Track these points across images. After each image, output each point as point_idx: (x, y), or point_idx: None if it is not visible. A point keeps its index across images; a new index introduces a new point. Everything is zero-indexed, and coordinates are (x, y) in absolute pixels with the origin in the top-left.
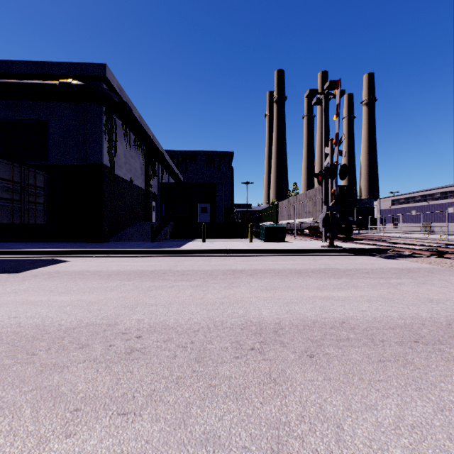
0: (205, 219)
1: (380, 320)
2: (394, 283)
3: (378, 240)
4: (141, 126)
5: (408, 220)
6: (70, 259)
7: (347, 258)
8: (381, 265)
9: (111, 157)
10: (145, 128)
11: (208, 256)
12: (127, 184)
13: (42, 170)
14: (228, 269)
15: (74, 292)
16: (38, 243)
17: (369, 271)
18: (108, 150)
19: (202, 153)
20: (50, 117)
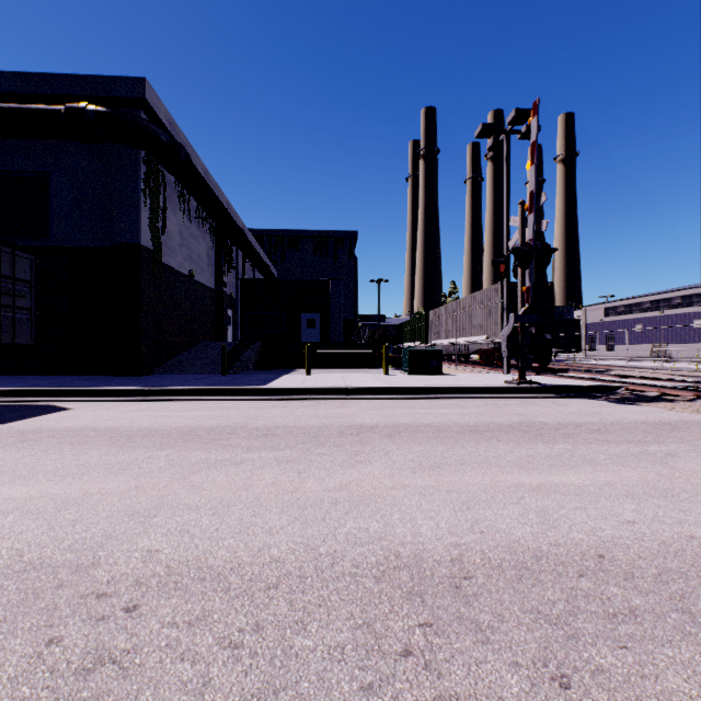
0: (312, 338)
1: (679, 549)
2: (659, 453)
3: (595, 372)
4: (207, 185)
5: (631, 340)
6: (74, 406)
7: (551, 403)
8: (617, 416)
9: (154, 234)
10: (214, 189)
11: (314, 399)
12: (184, 280)
13: (28, 251)
14: (347, 424)
15: (44, 476)
16: (32, 377)
17: (600, 427)
18: (149, 223)
19: (308, 234)
20: (53, 167)
